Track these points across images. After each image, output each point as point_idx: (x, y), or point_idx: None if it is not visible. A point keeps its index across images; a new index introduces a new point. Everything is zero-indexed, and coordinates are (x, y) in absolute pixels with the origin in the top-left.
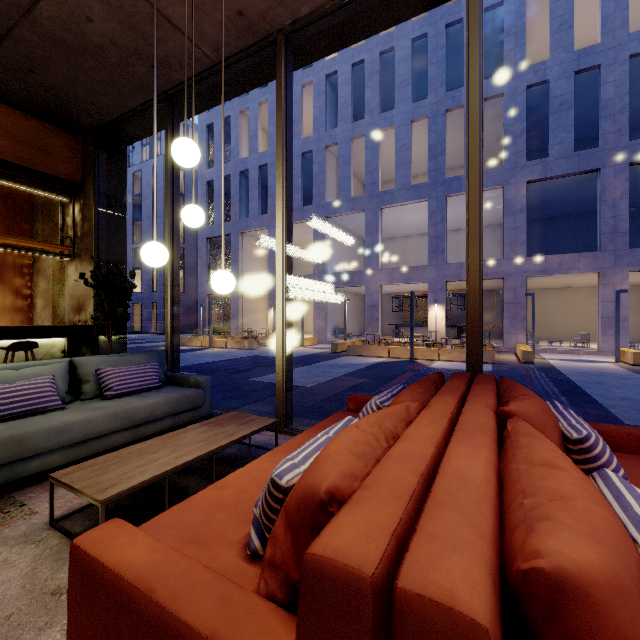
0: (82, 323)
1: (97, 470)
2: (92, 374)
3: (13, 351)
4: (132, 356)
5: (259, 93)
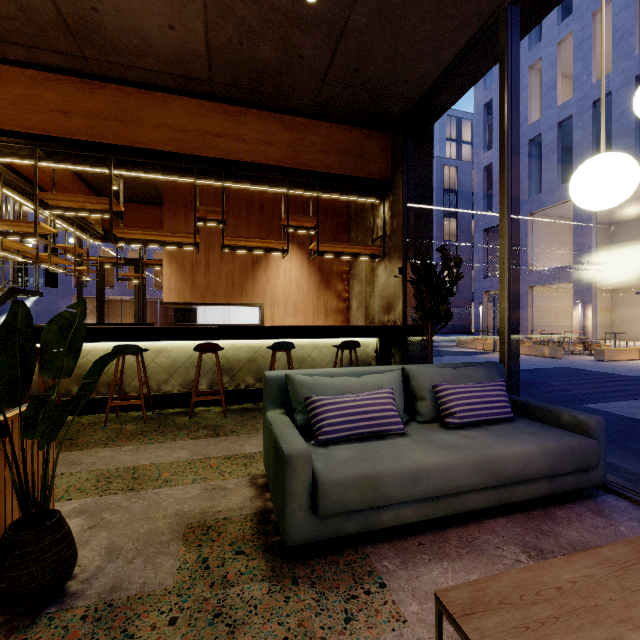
0: (391, 323)
1: (524, 632)
2: (427, 389)
3: (342, 349)
4: (468, 369)
5: (557, 30)
